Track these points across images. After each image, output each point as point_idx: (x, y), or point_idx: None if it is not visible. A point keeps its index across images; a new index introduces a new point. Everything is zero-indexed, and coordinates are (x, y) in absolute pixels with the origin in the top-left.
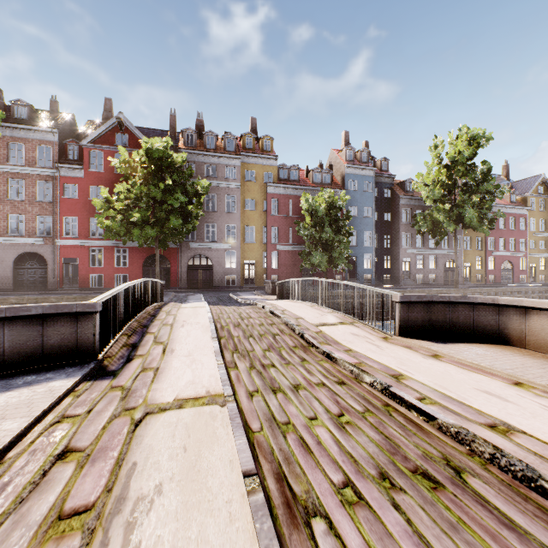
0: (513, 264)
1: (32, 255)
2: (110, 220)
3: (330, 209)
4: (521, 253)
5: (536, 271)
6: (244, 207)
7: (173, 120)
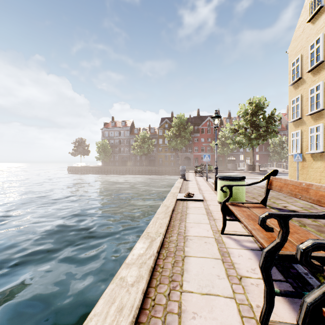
0: None
1: (187, 157)
2: (219, 150)
3: (280, 142)
4: None
5: None
6: None
7: (218, 112)
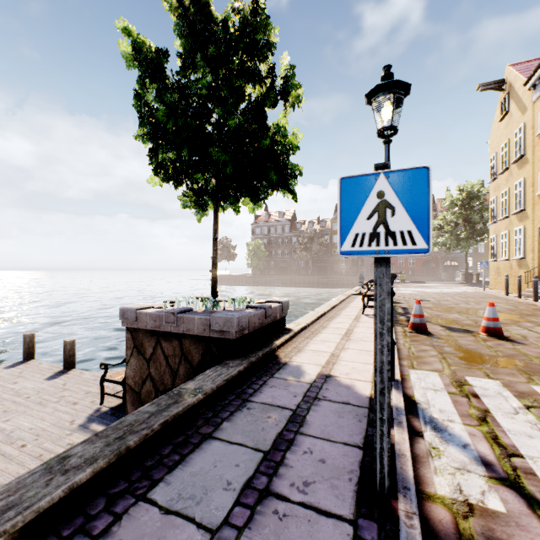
0: None
1: None
2: None
3: None
4: None
5: None
6: None
7: None
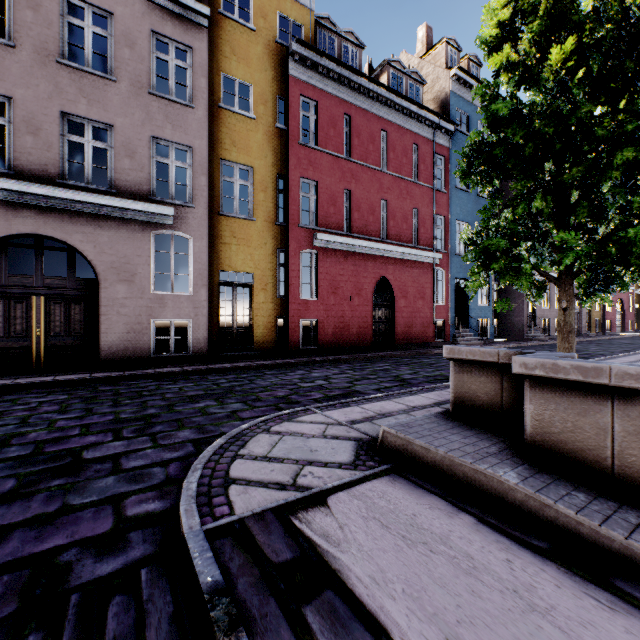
0: (624, 303)
1: None
2: None
3: (611, 52)
4: (631, 288)
5: (639, 315)
6: (218, 99)
7: None
